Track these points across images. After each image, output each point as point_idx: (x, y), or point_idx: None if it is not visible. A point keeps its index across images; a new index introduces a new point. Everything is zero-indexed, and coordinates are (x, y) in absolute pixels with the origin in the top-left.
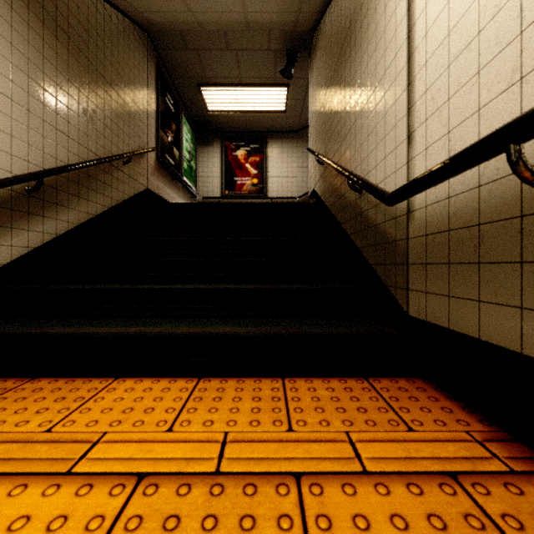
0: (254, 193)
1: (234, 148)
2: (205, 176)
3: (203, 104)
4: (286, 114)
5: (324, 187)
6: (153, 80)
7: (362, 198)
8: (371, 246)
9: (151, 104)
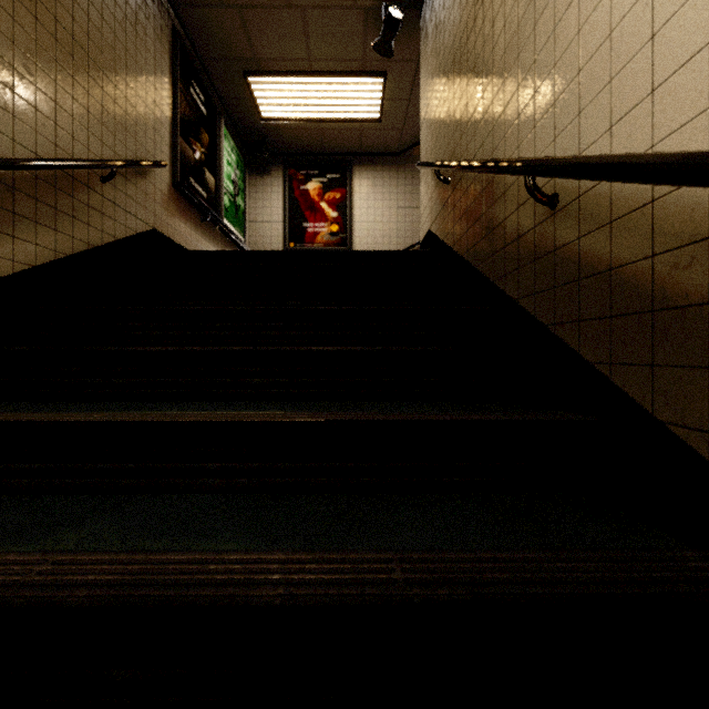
0: (332, 247)
1: (302, 179)
2: (260, 221)
3: (254, 108)
4: (381, 125)
5: (450, 221)
6: (167, 54)
7: (559, 215)
8: (594, 320)
9: (162, 92)
